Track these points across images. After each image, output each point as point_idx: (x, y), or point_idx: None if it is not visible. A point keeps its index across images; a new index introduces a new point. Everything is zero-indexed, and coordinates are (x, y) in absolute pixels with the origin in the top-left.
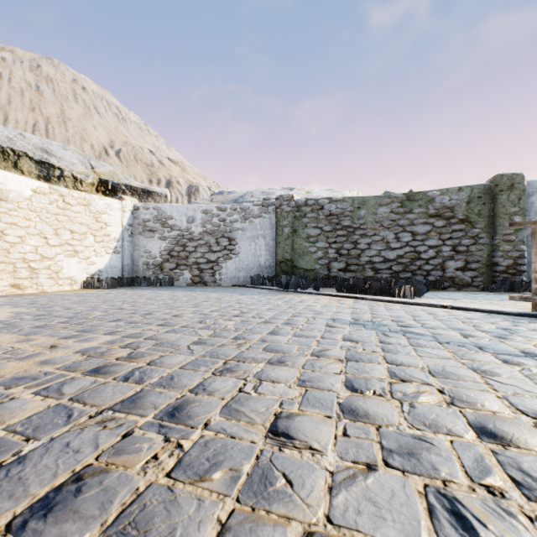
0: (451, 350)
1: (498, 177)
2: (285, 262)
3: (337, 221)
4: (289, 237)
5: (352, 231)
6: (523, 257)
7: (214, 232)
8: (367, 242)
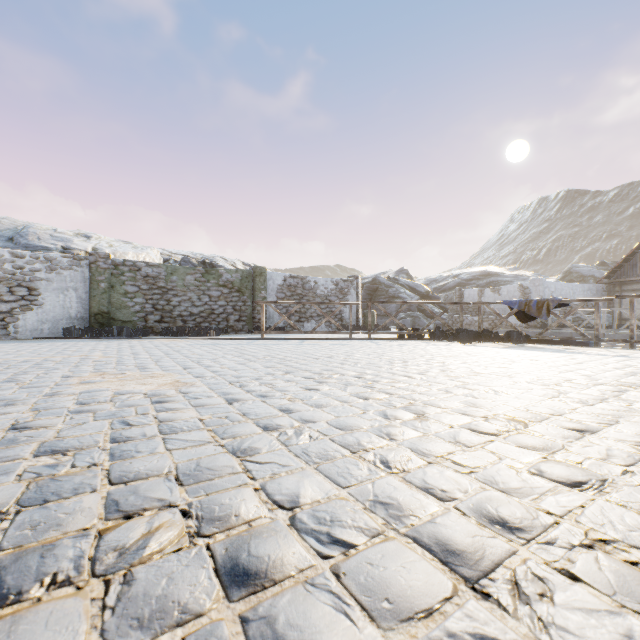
0: (236, 345)
1: (256, 268)
2: (102, 314)
3: (154, 282)
4: (107, 292)
5: (167, 291)
6: (266, 314)
7: (6, 279)
8: (178, 301)
